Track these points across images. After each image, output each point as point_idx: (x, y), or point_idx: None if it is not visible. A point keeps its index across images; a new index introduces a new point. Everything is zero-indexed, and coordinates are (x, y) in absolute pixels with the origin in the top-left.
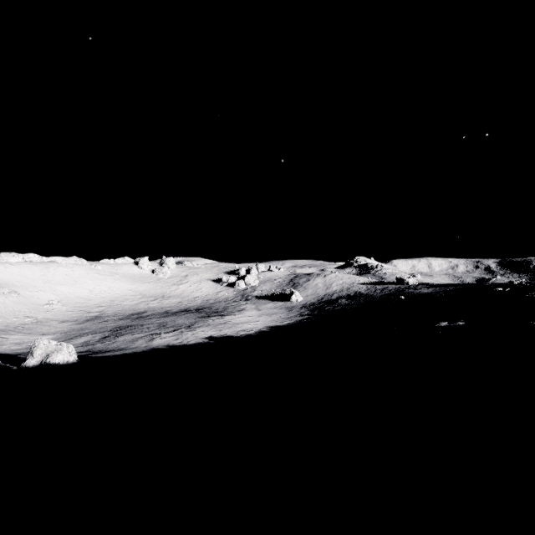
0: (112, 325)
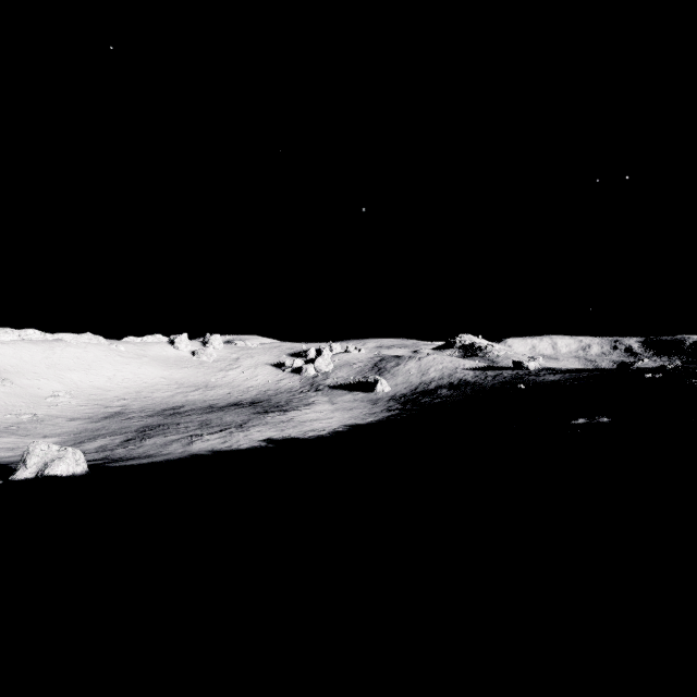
0: (138, 424)
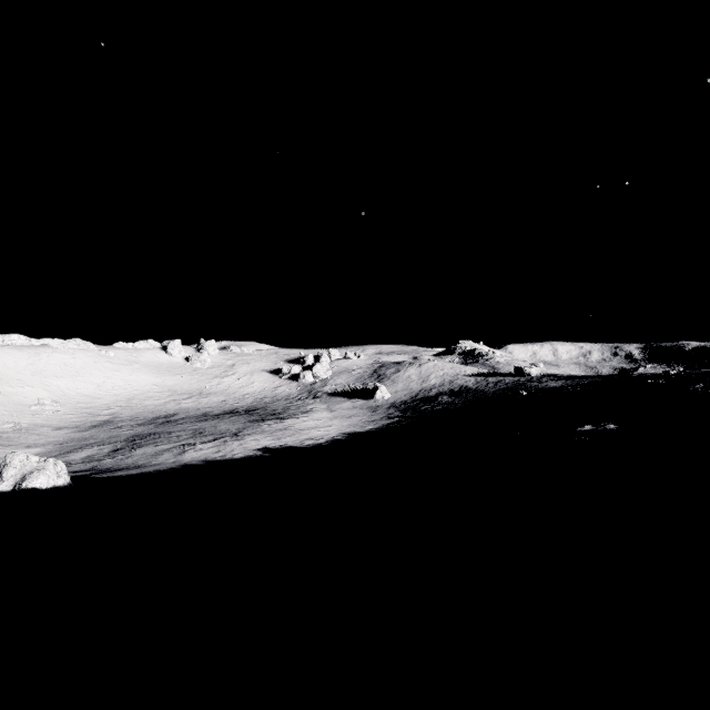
0: (128, 433)
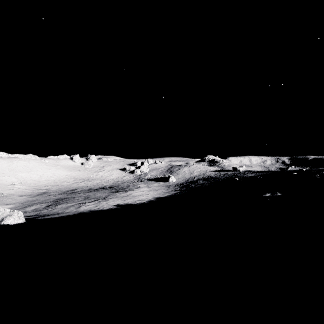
0: (54, 198)
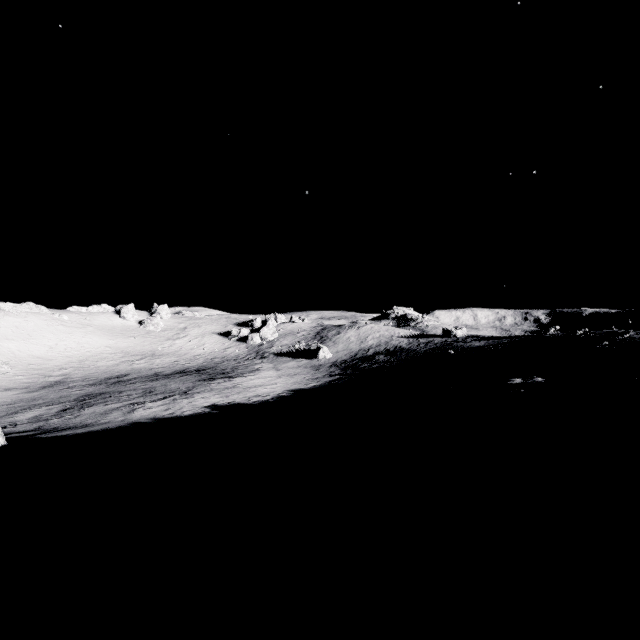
0: (78, 393)
